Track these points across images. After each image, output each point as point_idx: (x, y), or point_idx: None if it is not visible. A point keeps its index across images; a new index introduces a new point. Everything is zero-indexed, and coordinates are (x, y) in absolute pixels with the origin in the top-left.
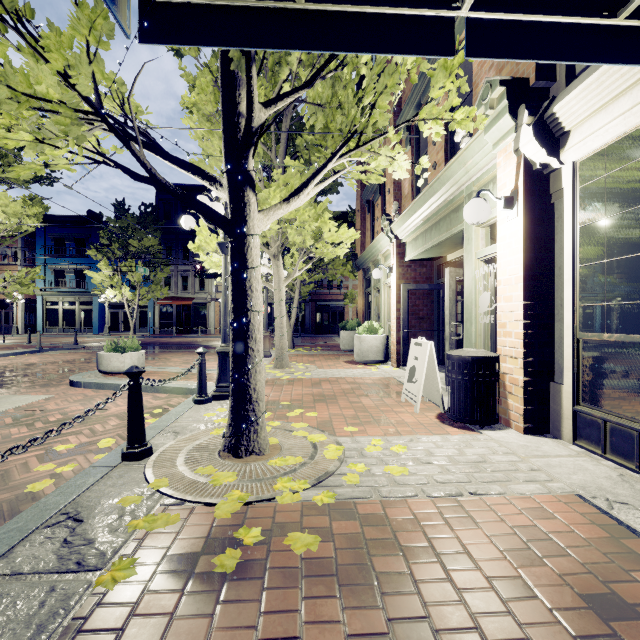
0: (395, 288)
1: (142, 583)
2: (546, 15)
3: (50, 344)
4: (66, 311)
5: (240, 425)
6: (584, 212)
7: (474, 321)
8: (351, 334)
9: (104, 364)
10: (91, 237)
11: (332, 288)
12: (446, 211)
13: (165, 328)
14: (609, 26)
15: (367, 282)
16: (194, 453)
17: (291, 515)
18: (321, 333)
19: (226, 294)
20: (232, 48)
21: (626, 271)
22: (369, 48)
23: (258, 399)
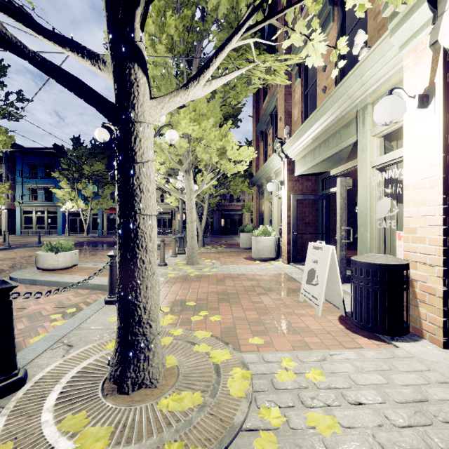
0: (286, 198)
1: None
2: None
3: (20, 243)
4: (38, 218)
5: (127, 352)
6: None
7: (369, 226)
8: (248, 235)
9: (41, 262)
10: (56, 164)
11: (233, 201)
12: (336, 128)
13: (110, 230)
14: None
15: (260, 195)
16: (73, 384)
17: None
18: (225, 234)
19: None
20: None
21: None
22: None
23: (149, 319)
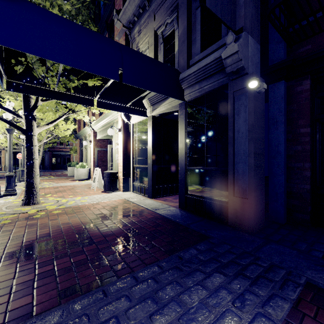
0: (93, 149)
1: (13, 223)
2: (113, 103)
3: None
4: None
5: (30, 195)
6: (134, 136)
7: (115, 162)
8: (73, 168)
9: None
10: None
11: (63, 145)
12: (109, 125)
13: None
14: (126, 106)
15: (82, 145)
16: (9, 207)
17: (52, 210)
18: (56, 169)
19: (10, 151)
20: (36, 96)
21: (139, 151)
22: (74, 102)
23: (37, 187)
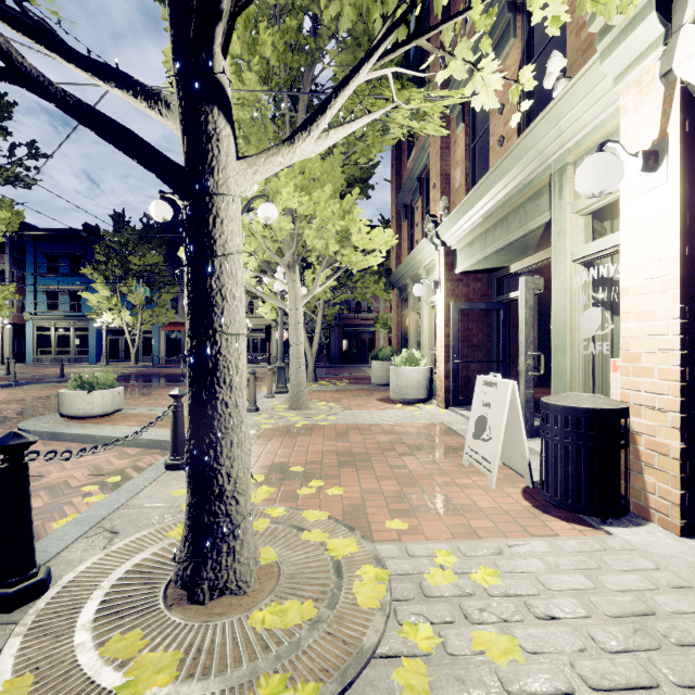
0: (442, 308)
1: None
2: None
3: (32, 376)
4: (59, 338)
5: (202, 541)
6: None
7: (569, 350)
8: (384, 365)
9: (66, 406)
10: (88, 254)
11: (361, 312)
12: (518, 200)
13: (171, 357)
14: None
15: (403, 303)
16: (121, 589)
17: None
18: (348, 362)
19: None
20: None
21: None
22: None
23: (236, 492)
